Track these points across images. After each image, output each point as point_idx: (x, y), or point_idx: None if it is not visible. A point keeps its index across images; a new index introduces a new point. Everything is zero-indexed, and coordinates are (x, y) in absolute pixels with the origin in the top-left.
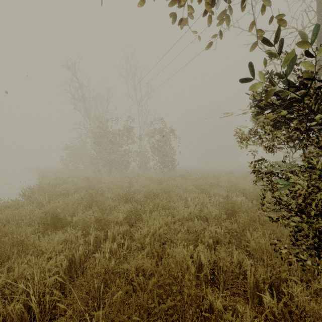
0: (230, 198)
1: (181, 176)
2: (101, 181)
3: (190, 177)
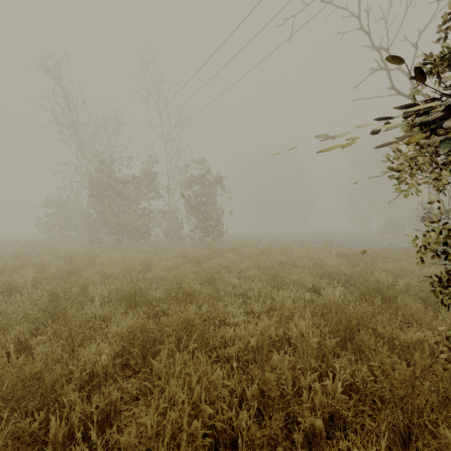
0: (318, 289)
1: (233, 250)
2: (95, 262)
3: (246, 251)
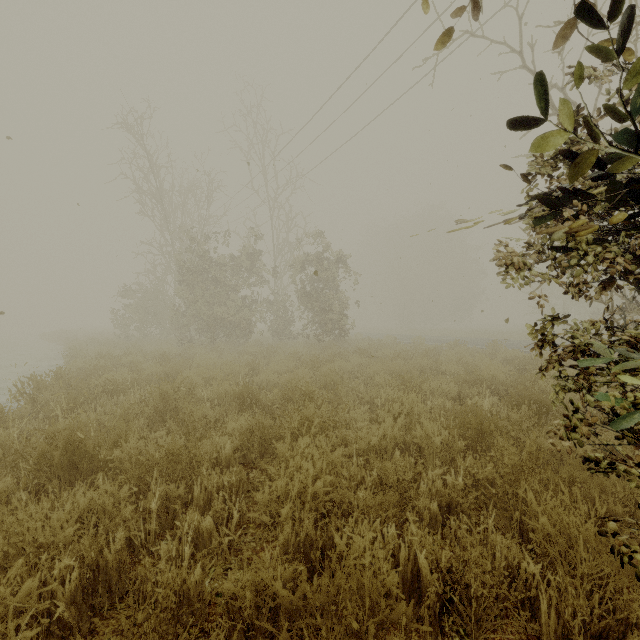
0: (466, 399)
1: (360, 352)
2: (192, 363)
3: (378, 353)
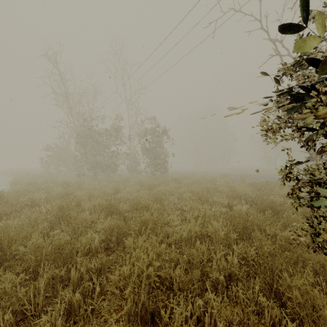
0: (232, 206)
1: (175, 180)
2: (82, 187)
3: (184, 181)
